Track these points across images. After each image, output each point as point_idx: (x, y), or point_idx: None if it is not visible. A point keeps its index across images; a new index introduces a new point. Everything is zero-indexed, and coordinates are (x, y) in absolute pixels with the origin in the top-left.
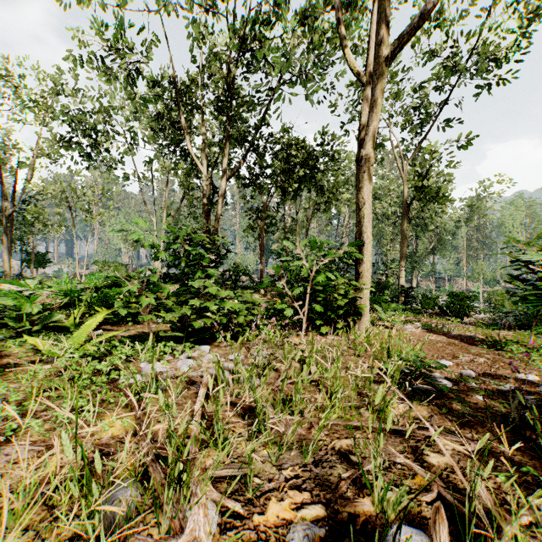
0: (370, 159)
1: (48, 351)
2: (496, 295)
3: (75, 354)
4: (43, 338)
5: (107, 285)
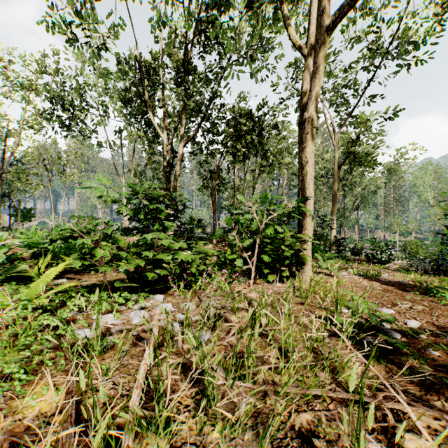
0: (313, 121)
1: (3, 302)
2: (411, 244)
3: (28, 306)
4: (4, 288)
5: (62, 238)
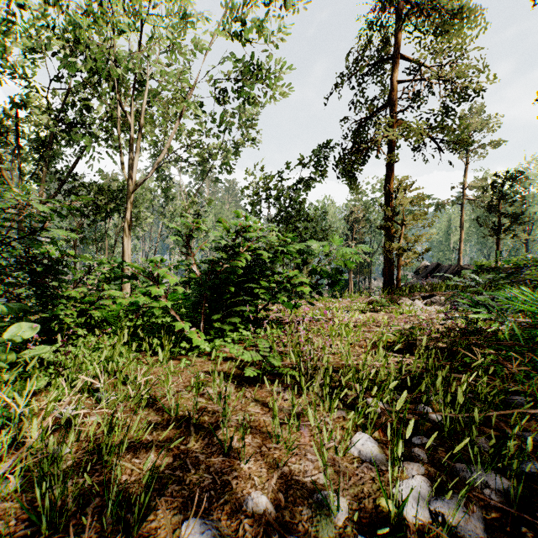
0: (126, 228)
1: None
2: None
3: None
4: None
5: None
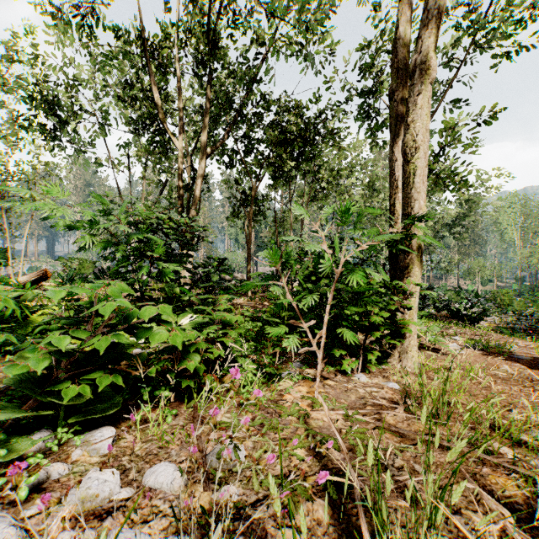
0: (429, 71)
1: None
2: (501, 294)
3: None
4: None
5: None
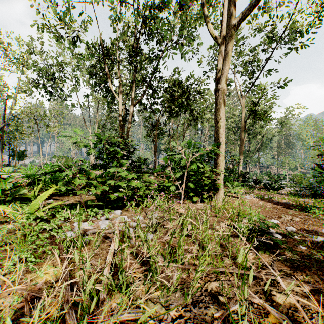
0: (224, 90)
1: (13, 214)
2: (297, 176)
3: (30, 217)
4: (12, 205)
5: (52, 171)
